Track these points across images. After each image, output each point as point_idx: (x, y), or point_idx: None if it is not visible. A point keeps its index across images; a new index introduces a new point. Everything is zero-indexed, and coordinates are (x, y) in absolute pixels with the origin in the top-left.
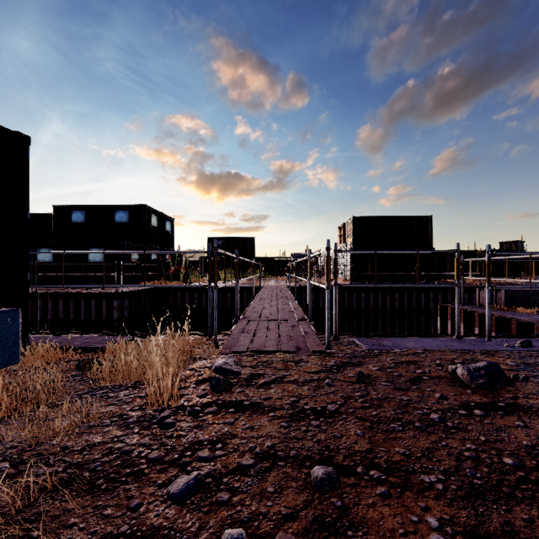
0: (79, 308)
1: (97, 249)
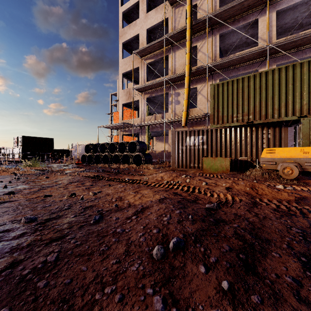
0: None
1: None
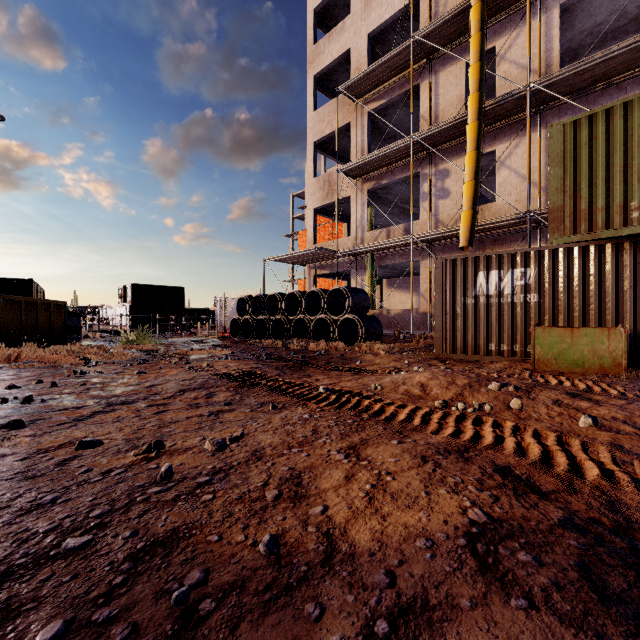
0: None
1: None
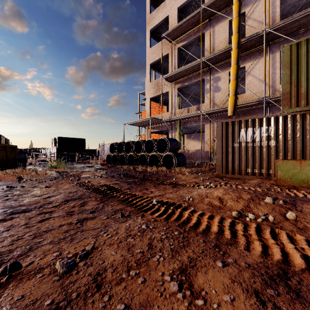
0: None
1: None
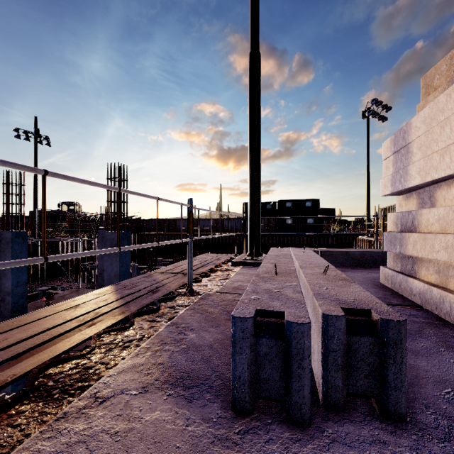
0: (319, 240)
1: (310, 219)
